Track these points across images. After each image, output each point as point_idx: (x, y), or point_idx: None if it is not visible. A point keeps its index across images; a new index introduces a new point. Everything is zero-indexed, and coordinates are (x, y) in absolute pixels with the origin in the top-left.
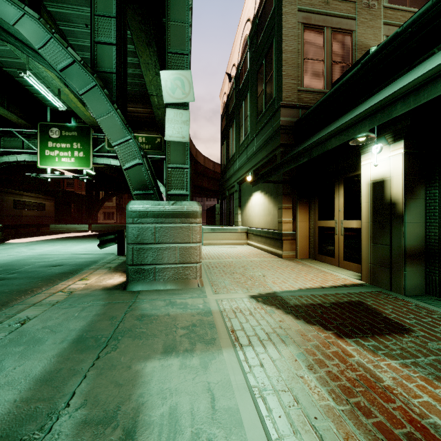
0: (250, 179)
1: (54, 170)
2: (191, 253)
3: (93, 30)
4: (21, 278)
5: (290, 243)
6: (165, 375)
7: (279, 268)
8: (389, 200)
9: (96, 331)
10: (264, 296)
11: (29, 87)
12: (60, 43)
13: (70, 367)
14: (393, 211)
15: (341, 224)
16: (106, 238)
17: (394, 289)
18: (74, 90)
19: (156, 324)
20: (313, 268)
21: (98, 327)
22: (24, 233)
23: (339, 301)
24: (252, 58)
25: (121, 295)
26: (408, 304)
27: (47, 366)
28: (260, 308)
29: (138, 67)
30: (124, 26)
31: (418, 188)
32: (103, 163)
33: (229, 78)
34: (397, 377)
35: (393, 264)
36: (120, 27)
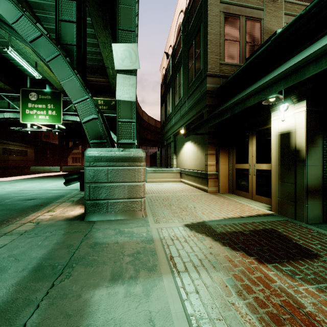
0: (183, 132)
1: (34, 125)
2: (137, 190)
3: (57, 10)
4: (0, 209)
5: (214, 181)
6: (111, 303)
7: (206, 201)
8: (294, 148)
9: (54, 258)
10: (195, 225)
11: (13, 61)
12: (30, 20)
13: (26, 296)
14: (297, 156)
15: (254, 167)
16: (71, 178)
17: (298, 218)
18: (43, 59)
19: (106, 252)
20: (233, 201)
21: (57, 255)
22: (10, 173)
23: (256, 229)
24: (184, 40)
25: (79, 225)
26: (311, 231)
27: (5, 296)
28: (193, 236)
29: (97, 47)
30: (83, 9)
31: (317, 138)
32: (70, 120)
33: (166, 56)
34: (316, 302)
35: (297, 199)
36: (80, 9)
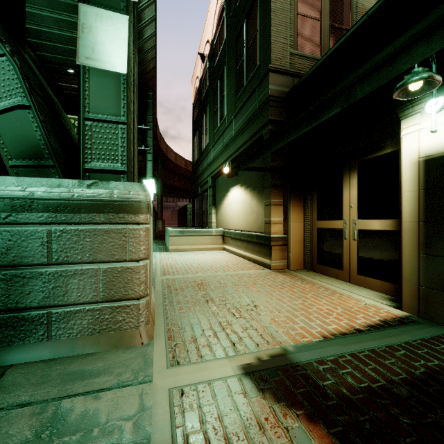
0: (227, 171)
1: None
2: (127, 280)
3: None
4: None
5: (280, 250)
6: None
7: (272, 288)
8: None
9: None
10: (269, 368)
11: None
12: None
13: None
14: None
15: (353, 225)
16: None
17: None
18: None
19: None
20: (319, 286)
21: None
22: None
23: (413, 373)
24: (230, 25)
25: None
26: None
27: None
28: (273, 422)
29: None
30: None
31: None
32: None
33: (201, 59)
34: None
35: None
36: None
